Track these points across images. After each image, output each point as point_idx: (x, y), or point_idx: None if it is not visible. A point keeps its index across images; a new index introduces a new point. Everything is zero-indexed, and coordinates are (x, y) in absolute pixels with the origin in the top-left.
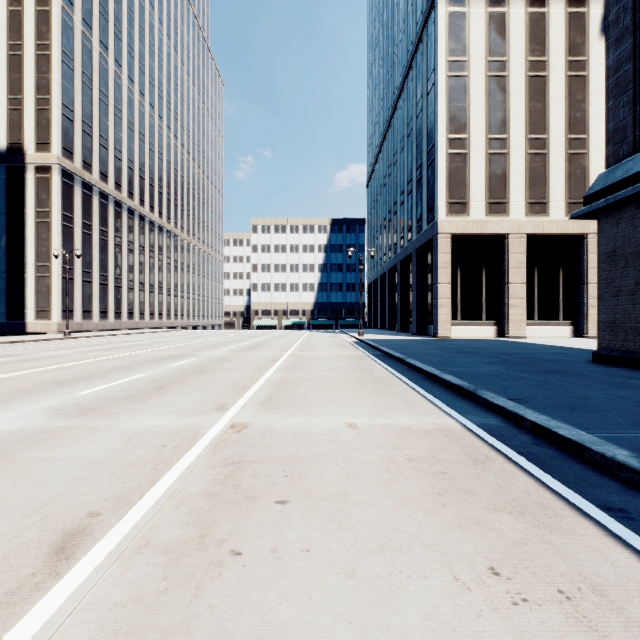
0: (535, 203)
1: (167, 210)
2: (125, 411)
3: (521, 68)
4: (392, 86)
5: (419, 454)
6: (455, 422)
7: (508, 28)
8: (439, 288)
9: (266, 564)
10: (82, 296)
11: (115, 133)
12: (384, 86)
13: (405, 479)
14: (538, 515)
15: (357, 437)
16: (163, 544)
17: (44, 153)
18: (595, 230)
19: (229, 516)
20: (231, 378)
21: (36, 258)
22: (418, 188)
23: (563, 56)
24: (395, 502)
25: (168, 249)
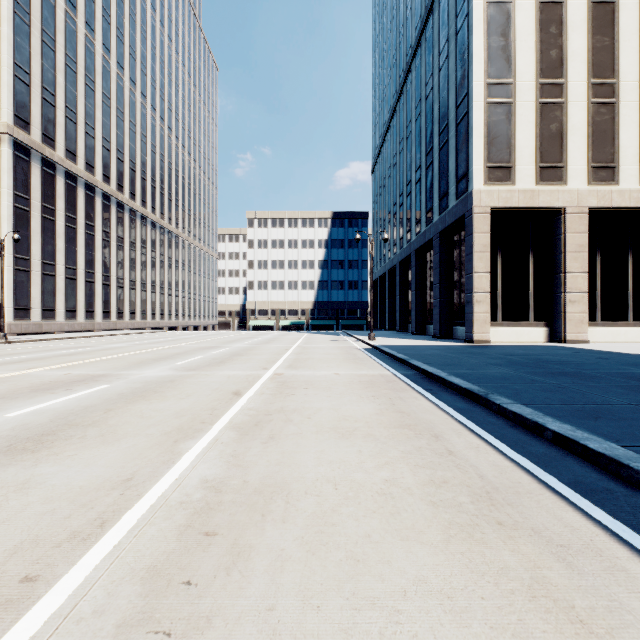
0: (600, 168)
1: (151, 199)
2: None
3: None
4: (404, 47)
5: None
6: None
7: None
8: (475, 278)
9: None
10: (42, 292)
11: (86, 106)
12: (394, 52)
13: None
14: None
15: None
16: None
17: None
18: None
19: None
20: (64, 487)
21: None
22: (442, 156)
23: None
24: None
25: (153, 242)
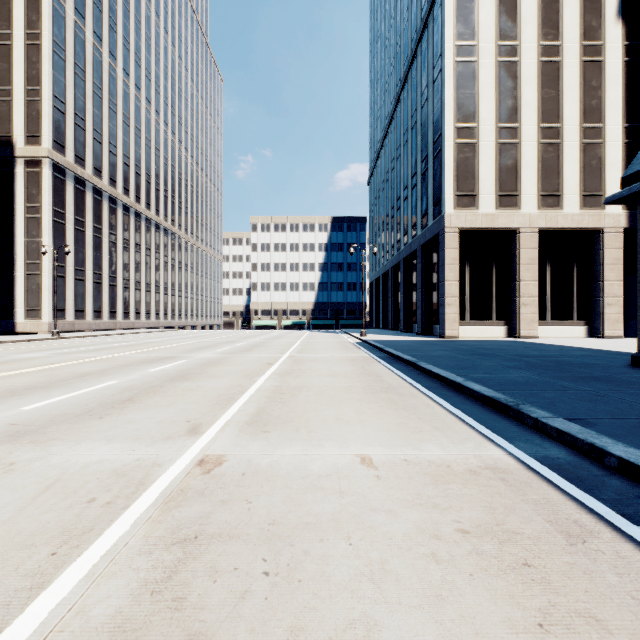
0: (548, 196)
1: (164, 207)
2: (67, 435)
3: (533, 53)
4: (395, 78)
5: (474, 519)
6: (506, 455)
7: (519, 11)
8: (446, 286)
9: None
10: (74, 295)
11: (109, 127)
12: (386, 79)
13: (468, 582)
14: None
15: (375, 483)
16: None
17: (34, 146)
18: (611, 224)
19: None
20: (216, 386)
21: (26, 255)
22: (423, 181)
23: (578, 40)
24: None
25: (165, 247)
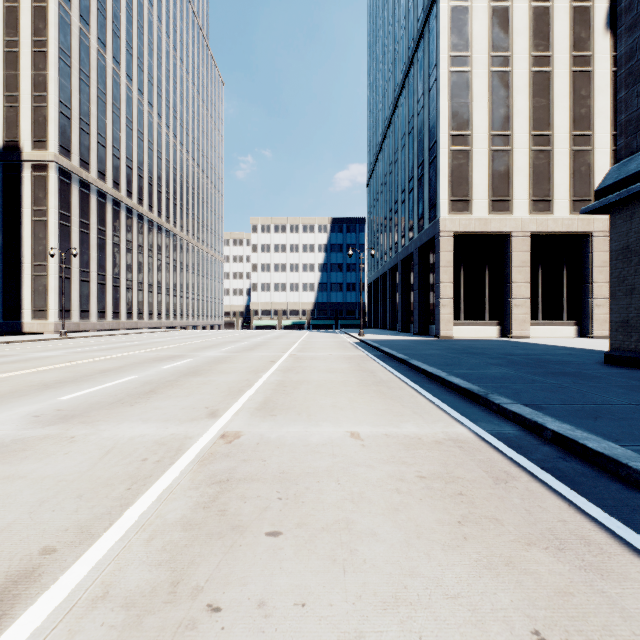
0: (539, 201)
1: (166, 209)
2: (108, 418)
3: (525, 63)
4: (393, 83)
5: (431, 470)
6: (467, 431)
7: (511, 23)
8: (441, 287)
9: (250, 626)
10: (79, 296)
11: (113, 131)
12: (385, 84)
13: (418, 503)
14: (581, 552)
15: (361, 449)
16: (125, 595)
17: (41, 151)
18: (600, 228)
19: (210, 553)
20: (226, 381)
21: (33, 257)
22: (420, 186)
23: (567, 51)
24: (408, 534)
25: (167, 248)
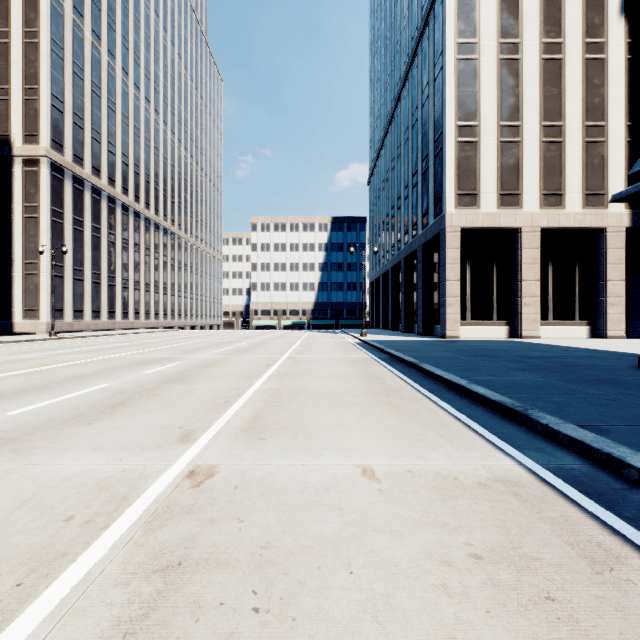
0: (550, 195)
1: (163, 207)
2: (51, 443)
3: (535, 50)
4: (395, 76)
5: (488, 542)
6: (516, 465)
7: (521, 8)
8: (447, 285)
9: None
10: (73, 295)
11: (108, 126)
12: (387, 77)
13: (485, 621)
14: None
15: (378, 498)
16: None
17: (32, 145)
18: (614, 223)
19: None
20: (212, 389)
21: (24, 255)
22: (424, 180)
23: (580, 38)
24: None
25: (165, 247)
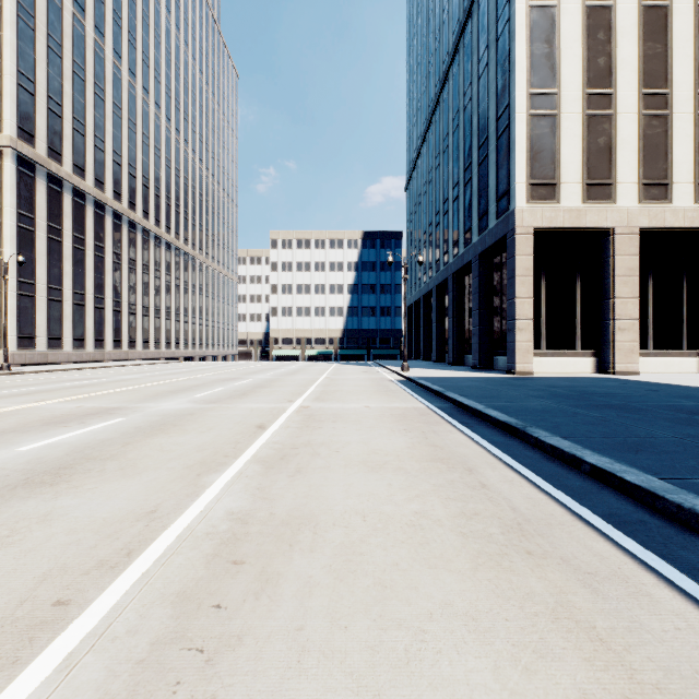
0: (652, 185)
1: (166, 217)
2: None
3: None
4: (441, 53)
5: None
6: None
7: None
8: (517, 304)
9: None
10: (47, 319)
11: (95, 117)
12: (429, 58)
13: None
14: None
15: None
16: None
17: None
18: None
19: None
20: (87, 519)
21: None
22: (481, 172)
23: None
24: None
25: (167, 264)
